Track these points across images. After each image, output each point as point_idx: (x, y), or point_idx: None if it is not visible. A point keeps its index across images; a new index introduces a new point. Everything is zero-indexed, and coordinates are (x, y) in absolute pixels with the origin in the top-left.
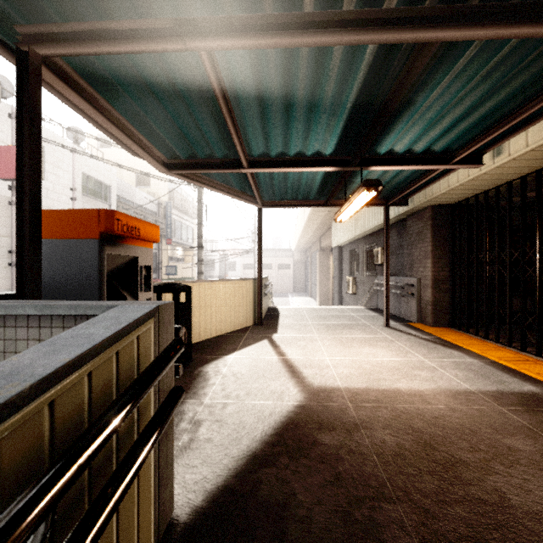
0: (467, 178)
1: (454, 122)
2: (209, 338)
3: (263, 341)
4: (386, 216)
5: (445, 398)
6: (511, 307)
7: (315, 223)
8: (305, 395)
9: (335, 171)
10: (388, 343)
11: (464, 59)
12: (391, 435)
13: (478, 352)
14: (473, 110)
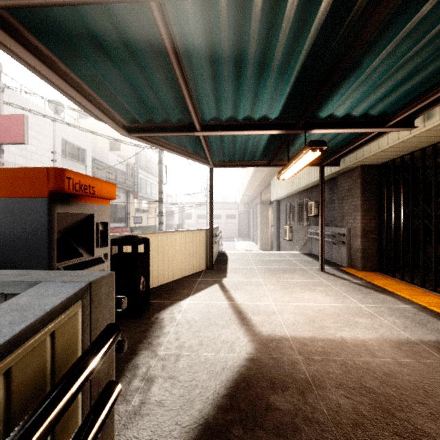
0: (397, 141)
1: (395, 86)
2: (167, 283)
3: (214, 285)
4: (321, 175)
5: (389, 349)
6: (436, 256)
7: (257, 181)
8: (254, 346)
9: (279, 135)
10: (325, 287)
11: (418, 16)
12: (345, 397)
13: (409, 297)
14: (415, 74)
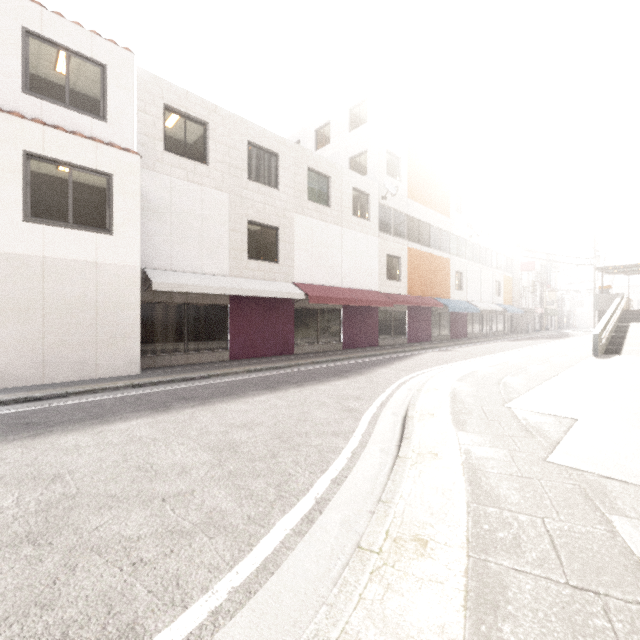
0: None
1: None
2: None
3: None
4: None
5: None
6: None
7: None
8: None
9: None
10: None
11: None
12: None
13: None
14: None
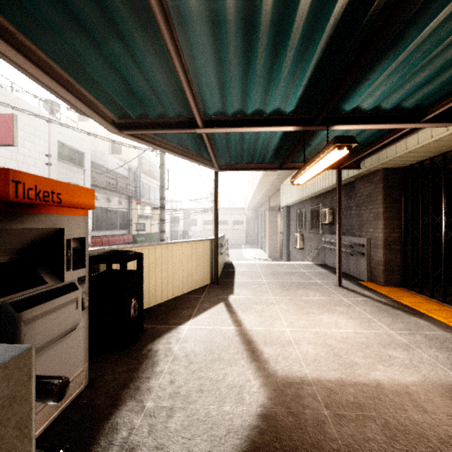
0: (430, 139)
1: (442, 68)
2: (166, 301)
3: (219, 305)
4: (338, 179)
5: (440, 399)
6: None
7: (265, 186)
8: (268, 393)
9: (293, 132)
10: (346, 307)
11: None
12: None
13: (445, 321)
14: None
